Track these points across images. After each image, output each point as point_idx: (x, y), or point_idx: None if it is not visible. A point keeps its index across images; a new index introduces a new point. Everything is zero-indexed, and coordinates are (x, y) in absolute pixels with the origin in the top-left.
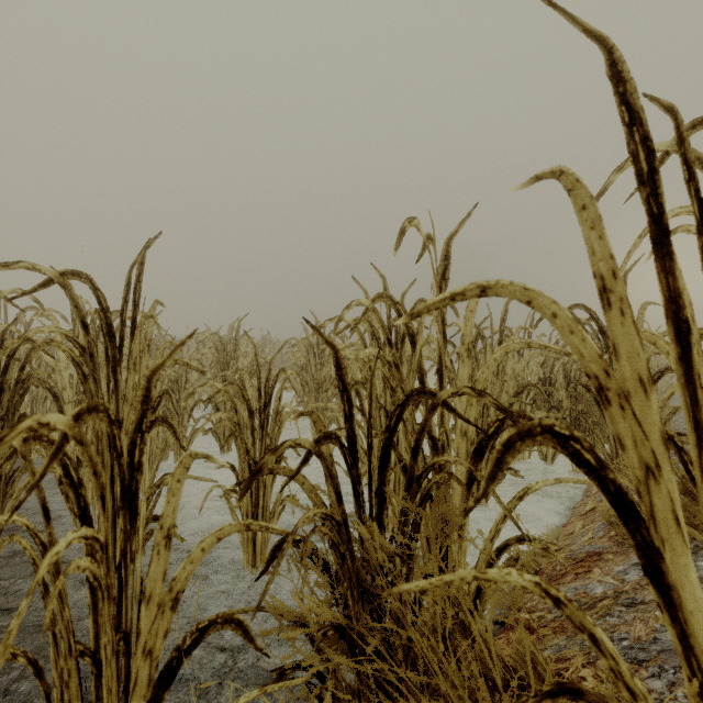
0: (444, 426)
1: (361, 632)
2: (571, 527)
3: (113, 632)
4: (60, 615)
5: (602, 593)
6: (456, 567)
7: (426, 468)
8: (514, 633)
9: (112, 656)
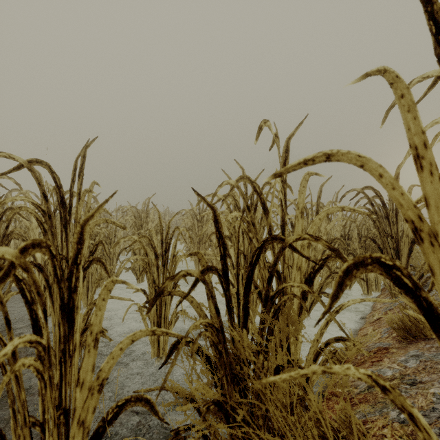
0: (287, 263)
1: (233, 405)
2: (365, 331)
3: (54, 410)
4: (18, 396)
5: (391, 375)
6: (299, 360)
7: (277, 291)
8: (332, 402)
9: (54, 427)
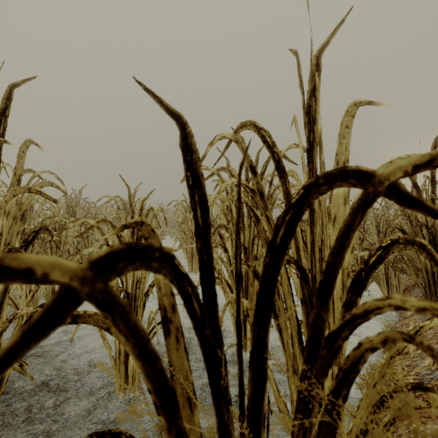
0: None
1: None
2: None
3: None
4: None
5: None
6: None
7: (349, 320)
8: None
9: None
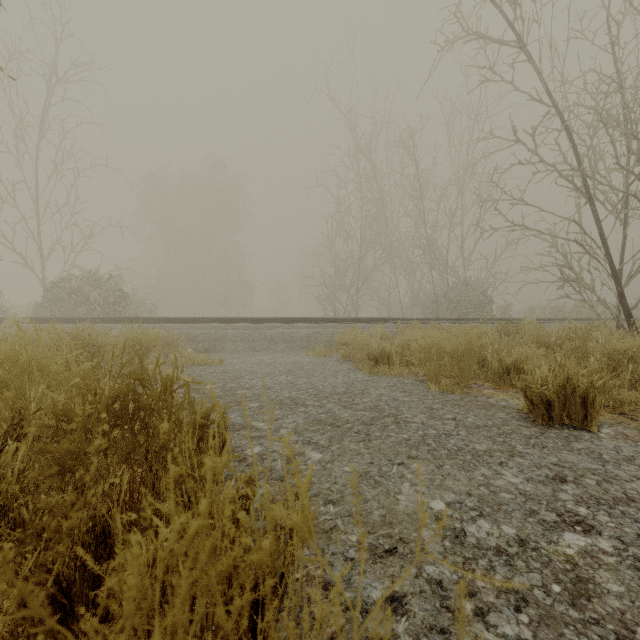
0: None
1: None
2: None
3: None
4: None
5: None
6: None
7: None
8: None
9: None
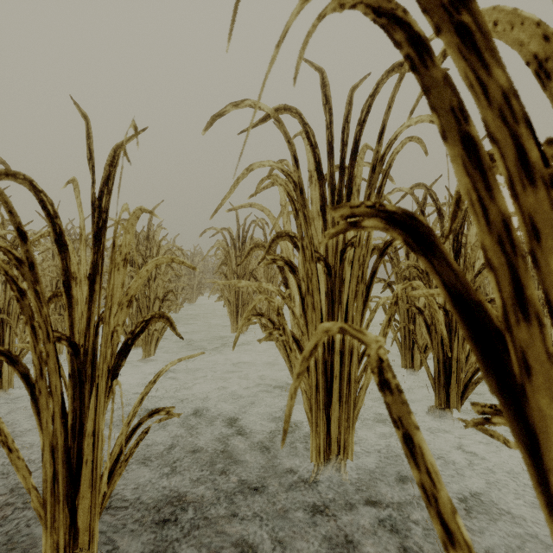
0: None
1: None
2: None
3: None
4: None
5: None
6: None
7: None
8: None
9: None
